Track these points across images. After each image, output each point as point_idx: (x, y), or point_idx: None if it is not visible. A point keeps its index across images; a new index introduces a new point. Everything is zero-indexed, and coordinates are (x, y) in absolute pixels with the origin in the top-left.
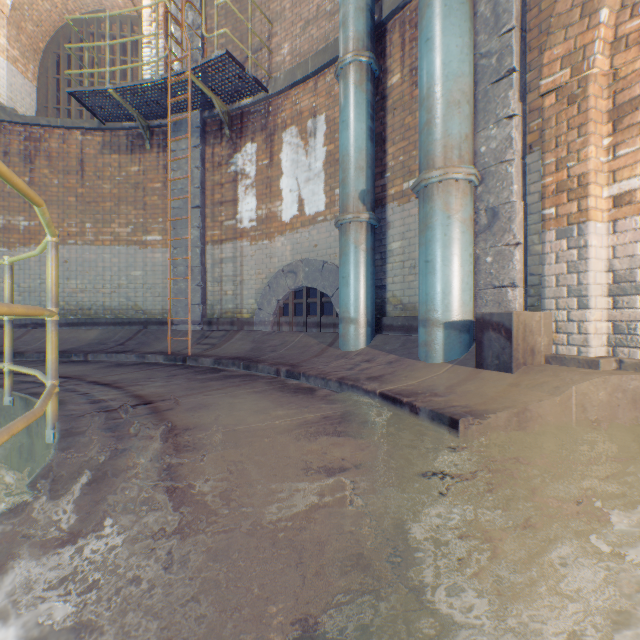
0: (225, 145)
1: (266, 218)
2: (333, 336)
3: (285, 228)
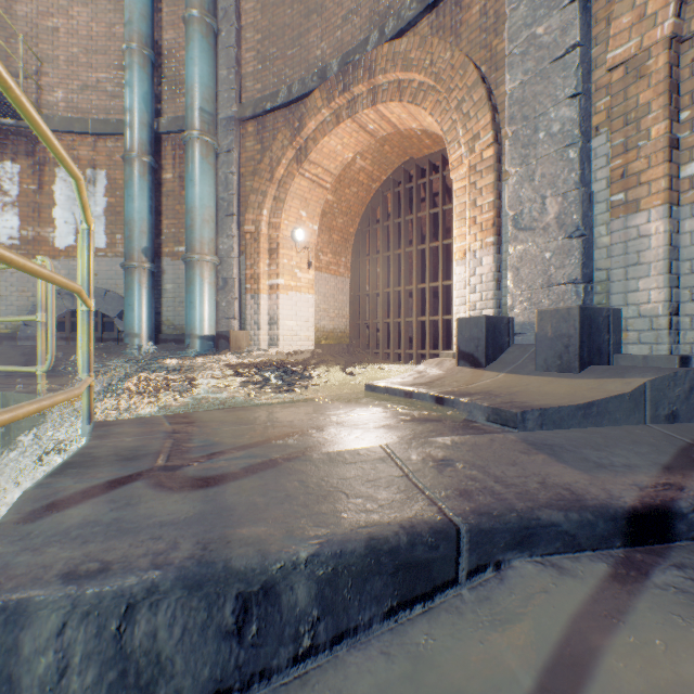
0: None
1: (34, 240)
2: (118, 348)
3: (60, 254)
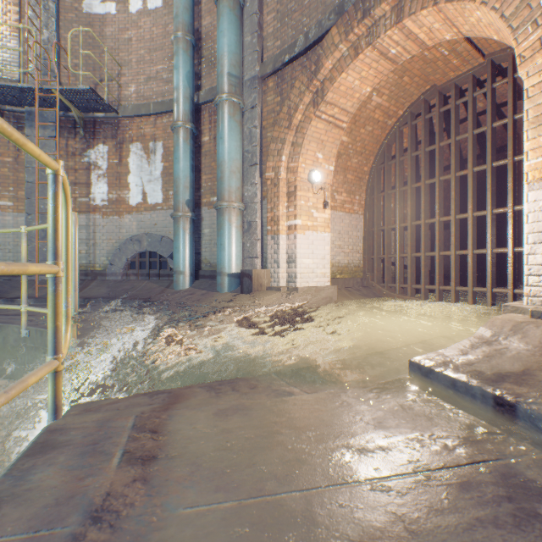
0: (79, 140)
1: (116, 201)
2: (169, 282)
3: (132, 210)
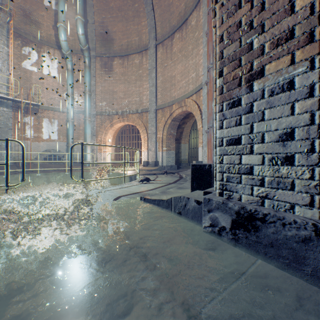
0: (20, 113)
1: (37, 137)
2: (63, 164)
3: (44, 140)
